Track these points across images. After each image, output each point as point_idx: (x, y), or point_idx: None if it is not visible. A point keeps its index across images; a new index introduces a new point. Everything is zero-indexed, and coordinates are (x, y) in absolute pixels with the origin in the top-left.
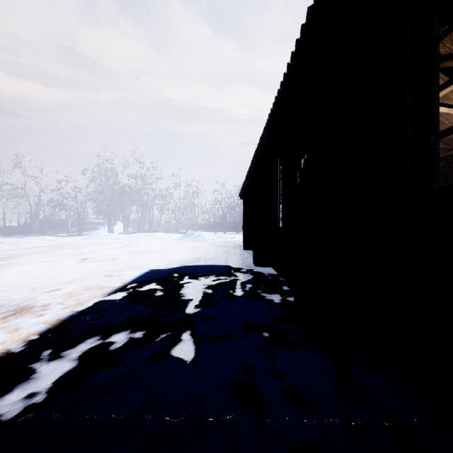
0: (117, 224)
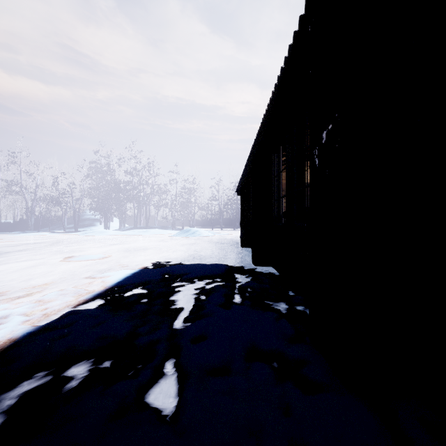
0: (113, 221)
